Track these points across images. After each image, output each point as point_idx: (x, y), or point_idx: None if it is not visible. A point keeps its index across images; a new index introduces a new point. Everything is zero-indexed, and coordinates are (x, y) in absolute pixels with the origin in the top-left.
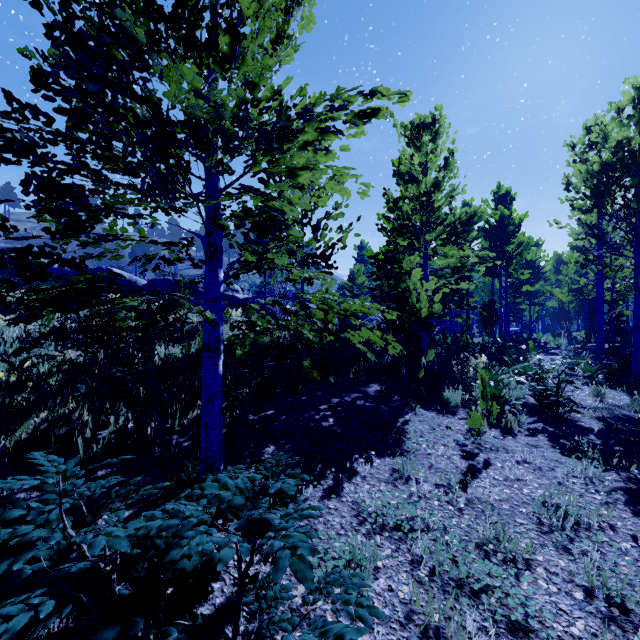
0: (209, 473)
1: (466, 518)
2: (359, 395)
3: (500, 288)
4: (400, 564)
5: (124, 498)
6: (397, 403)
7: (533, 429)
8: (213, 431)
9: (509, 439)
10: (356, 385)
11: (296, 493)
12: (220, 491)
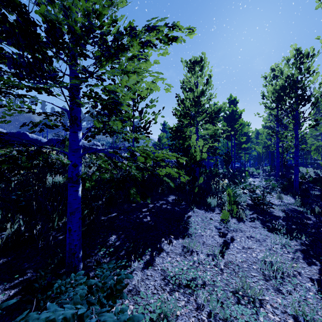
0: (58, 278)
1: (225, 275)
2: (164, 202)
3: (231, 145)
4: (190, 311)
5: (12, 280)
6: (184, 206)
7: (252, 218)
8: (74, 232)
9: (242, 224)
10: (162, 196)
11: (127, 266)
12: None
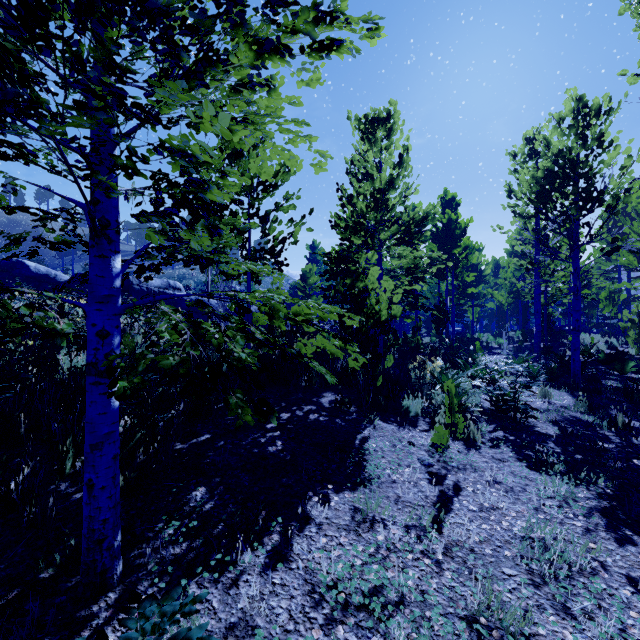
0: None
1: (447, 576)
2: (312, 407)
3: (446, 290)
4: None
5: None
6: (354, 415)
7: (495, 439)
8: (102, 491)
9: (474, 453)
10: (309, 395)
11: (229, 563)
12: None
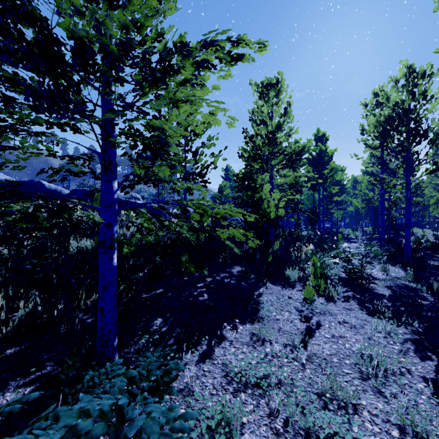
0: (89, 368)
1: (308, 372)
2: (226, 275)
3: (319, 198)
4: (261, 418)
5: (28, 374)
6: (253, 280)
7: (347, 296)
8: (108, 313)
9: (332, 305)
10: (224, 267)
11: (177, 359)
12: (78, 420)
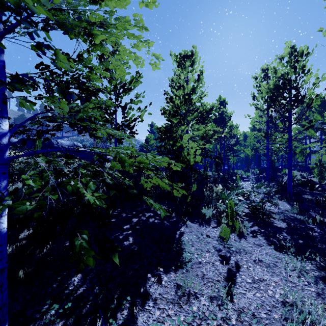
0: None
1: None
2: (151, 214)
3: (220, 148)
4: None
5: None
6: (175, 218)
7: (254, 231)
8: None
9: (244, 241)
10: (149, 206)
11: None
12: None
